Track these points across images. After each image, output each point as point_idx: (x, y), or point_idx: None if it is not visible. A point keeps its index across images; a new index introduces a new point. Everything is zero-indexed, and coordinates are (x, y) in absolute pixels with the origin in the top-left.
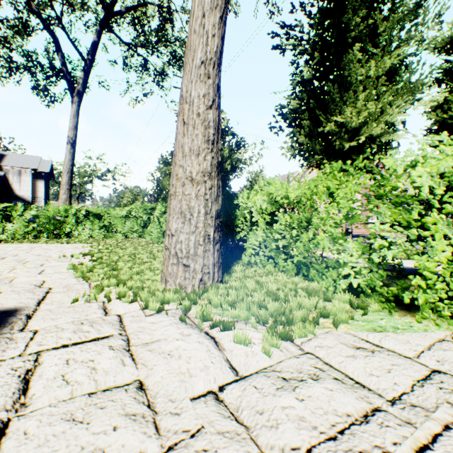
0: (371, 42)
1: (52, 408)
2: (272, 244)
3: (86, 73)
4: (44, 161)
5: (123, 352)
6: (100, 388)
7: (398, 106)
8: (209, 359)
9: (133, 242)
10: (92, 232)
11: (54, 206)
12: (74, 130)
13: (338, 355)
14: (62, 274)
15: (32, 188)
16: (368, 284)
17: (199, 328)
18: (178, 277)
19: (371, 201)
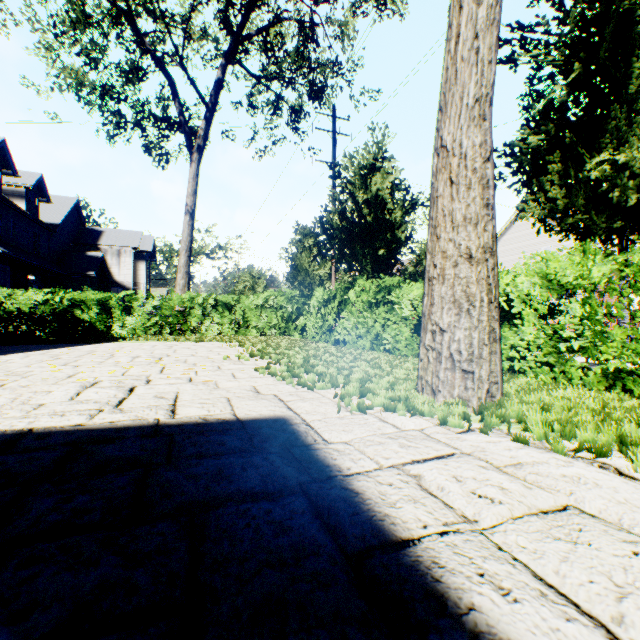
0: None
1: (513, 525)
2: (559, 345)
3: (208, 121)
4: (145, 237)
5: (498, 473)
6: (537, 510)
7: None
8: (632, 490)
9: (282, 341)
10: (221, 327)
11: (177, 294)
12: (193, 196)
13: None
14: (264, 380)
15: (132, 272)
16: None
17: (556, 451)
18: (455, 387)
19: None
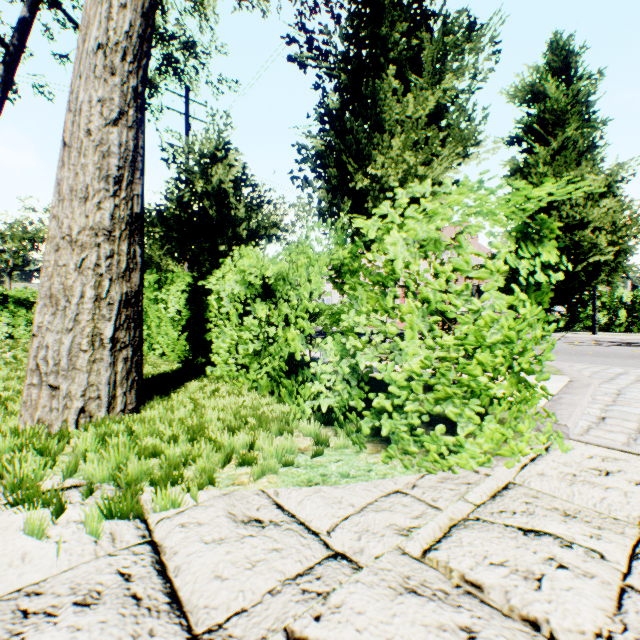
0: (415, 69)
1: None
2: (240, 347)
3: (9, 67)
4: None
5: None
6: None
7: (447, 159)
8: None
9: None
10: (13, 329)
11: None
12: None
13: (197, 541)
14: None
15: None
16: (339, 406)
17: None
18: (40, 408)
19: (348, 282)
